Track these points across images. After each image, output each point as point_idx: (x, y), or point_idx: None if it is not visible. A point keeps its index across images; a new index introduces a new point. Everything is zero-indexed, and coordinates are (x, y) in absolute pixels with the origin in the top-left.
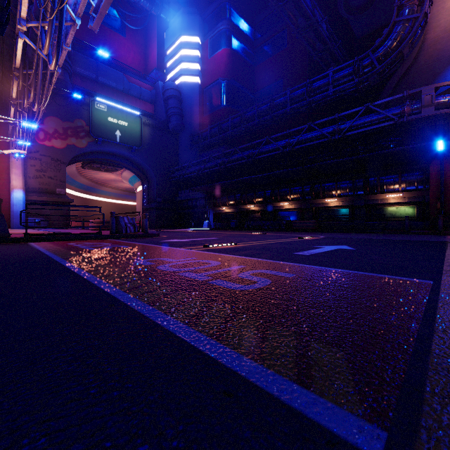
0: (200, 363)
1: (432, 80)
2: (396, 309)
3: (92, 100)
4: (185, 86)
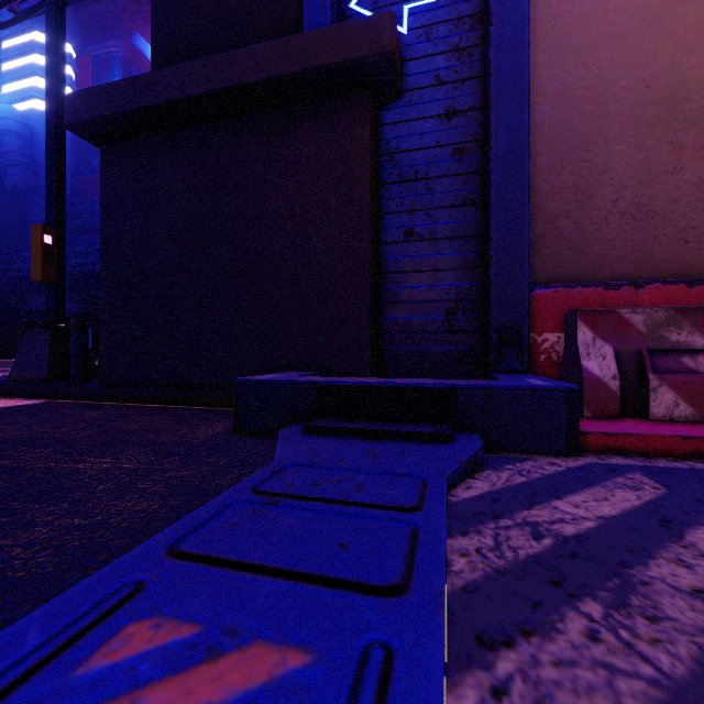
0: None
1: None
2: None
3: None
4: (43, 118)
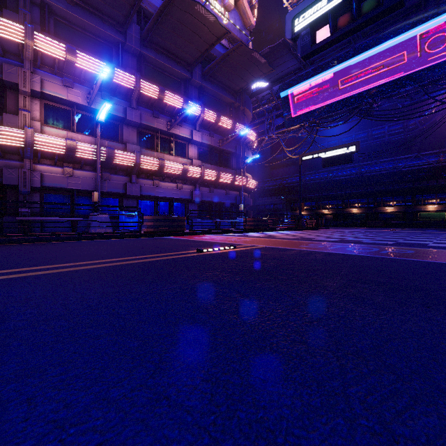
0: None
1: None
2: None
3: None
4: None
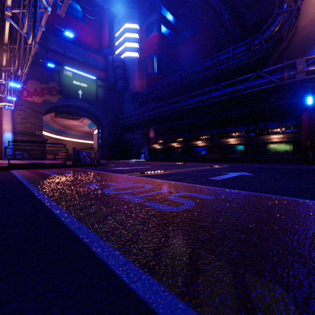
0: (130, 312)
1: (303, 55)
2: (313, 231)
3: (61, 69)
4: (128, 59)
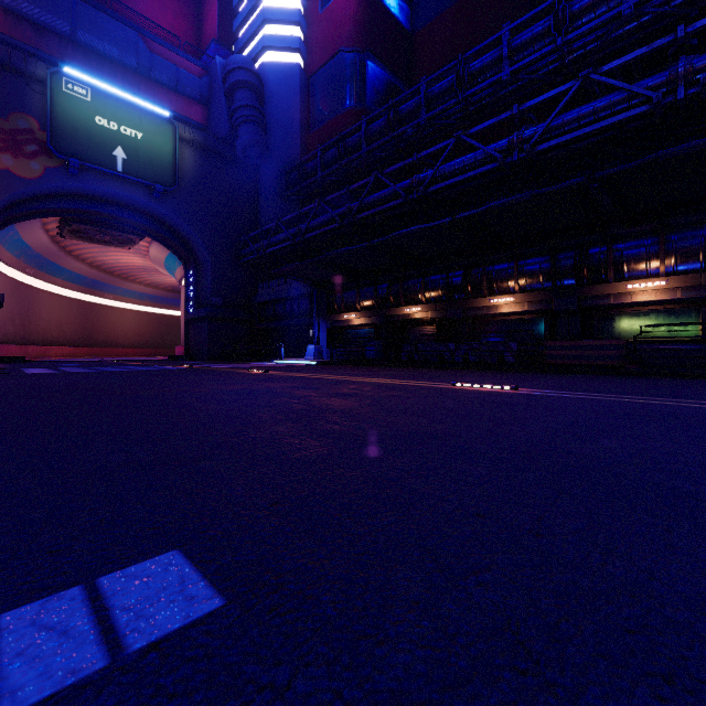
0: None
1: None
2: None
3: (54, 73)
4: (273, 70)
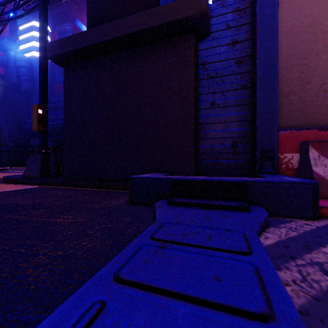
0: None
1: None
2: None
3: None
4: (37, 59)
